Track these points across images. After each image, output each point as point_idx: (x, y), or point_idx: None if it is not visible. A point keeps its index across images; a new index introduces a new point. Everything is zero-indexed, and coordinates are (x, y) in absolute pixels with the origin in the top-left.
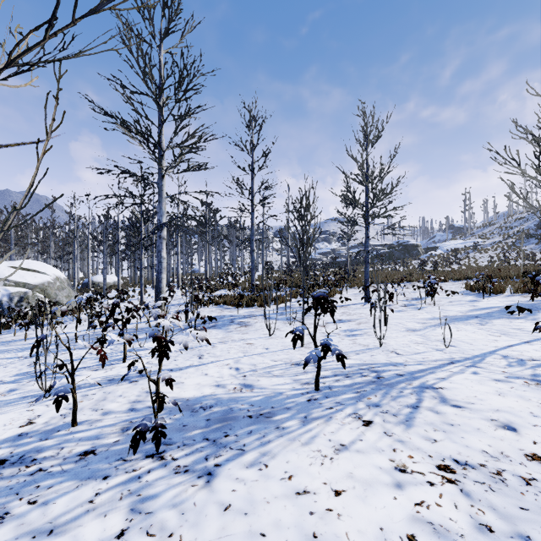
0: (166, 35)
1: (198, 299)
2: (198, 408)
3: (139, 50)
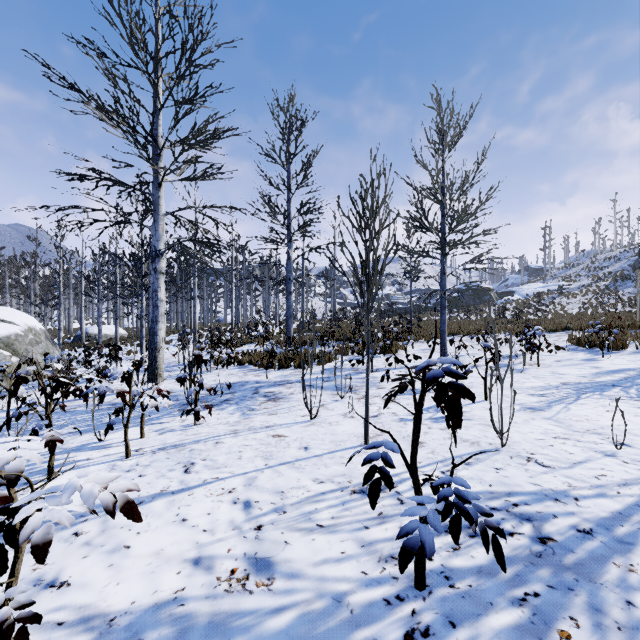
0: None
1: (202, 361)
2: None
3: None
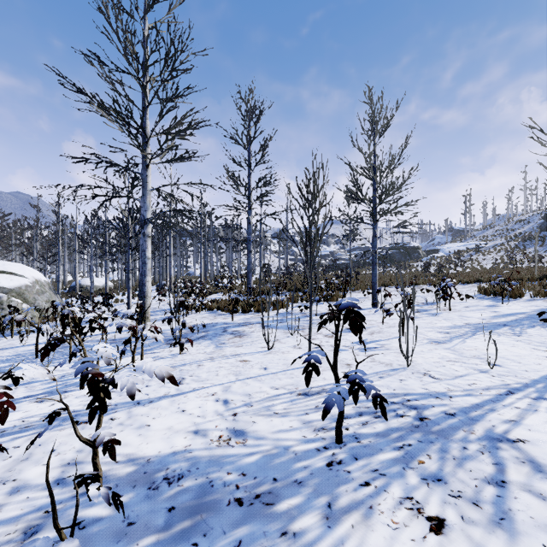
0: (150, 5)
1: (184, 306)
2: (159, 481)
3: (119, 20)
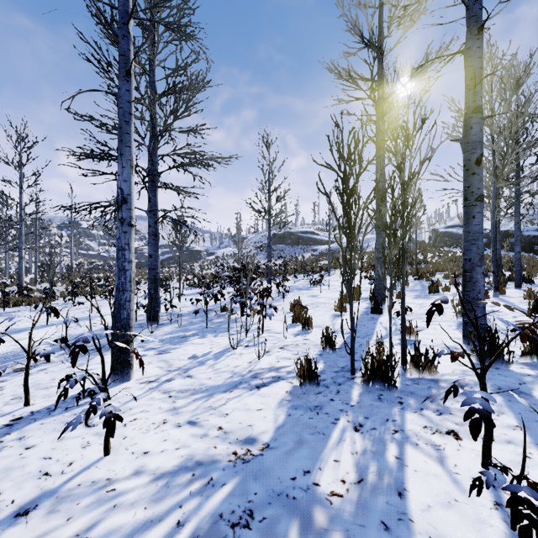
0: None
1: None
2: None
3: None
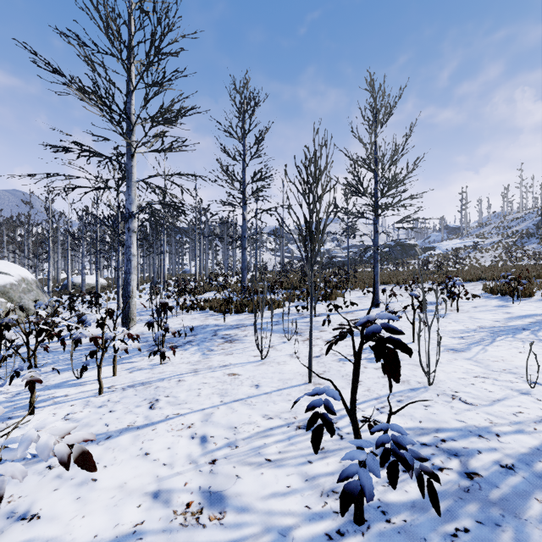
0: None
1: (167, 308)
2: None
3: None
